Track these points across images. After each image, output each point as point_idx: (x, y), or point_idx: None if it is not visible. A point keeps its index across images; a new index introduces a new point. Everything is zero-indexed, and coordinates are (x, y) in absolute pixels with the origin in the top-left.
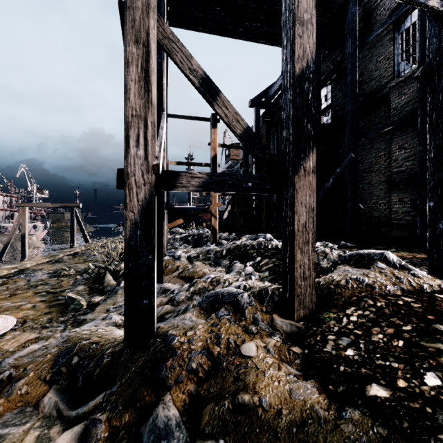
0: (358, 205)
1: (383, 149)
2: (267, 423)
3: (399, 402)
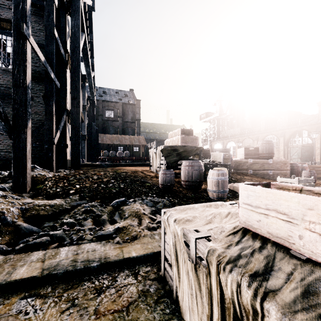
0: None
1: None
2: (61, 204)
3: (77, 191)
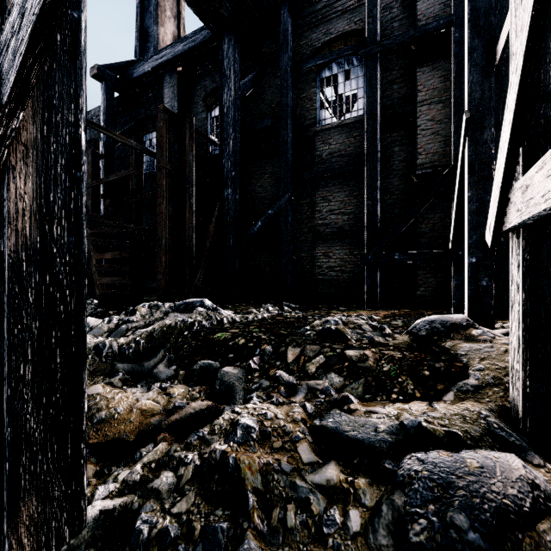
0: (292, 257)
1: (306, 197)
2: None
3: None
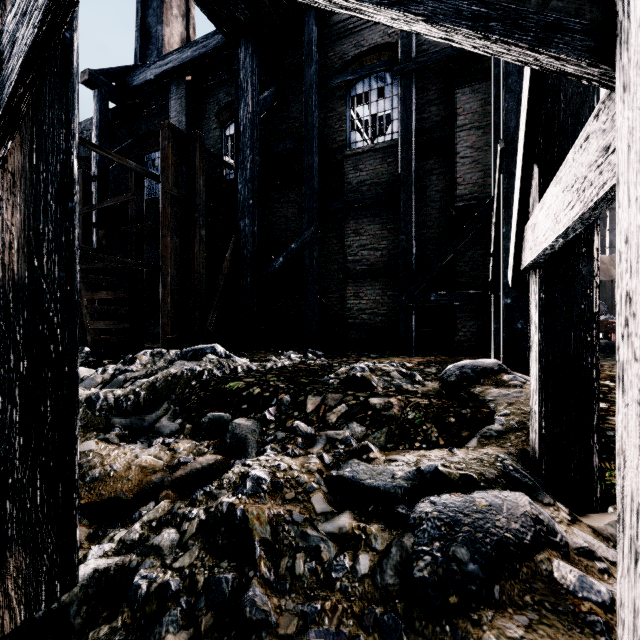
0: (318, 298)
1: (334, 230)
2: None
3: None
